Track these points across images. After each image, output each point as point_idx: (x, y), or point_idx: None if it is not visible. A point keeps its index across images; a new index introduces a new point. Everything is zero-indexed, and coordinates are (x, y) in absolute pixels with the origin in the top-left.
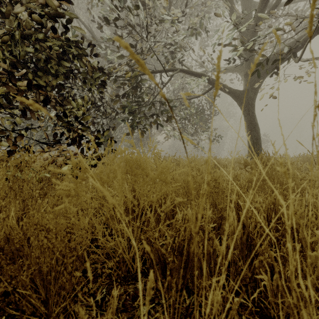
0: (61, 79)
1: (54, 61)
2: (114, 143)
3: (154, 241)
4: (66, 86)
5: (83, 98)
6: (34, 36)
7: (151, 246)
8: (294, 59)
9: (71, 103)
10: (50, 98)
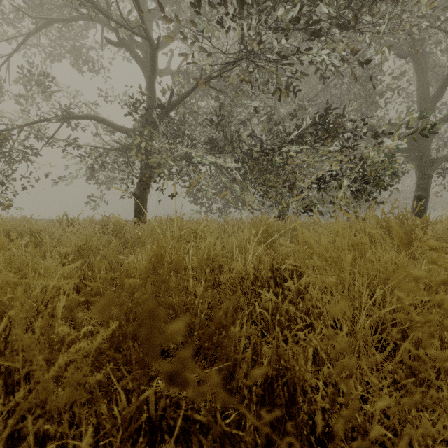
0: None
1: None
2: None
3: None
4: None
5: None
6: None
7: None
8: None
9: None
10: None
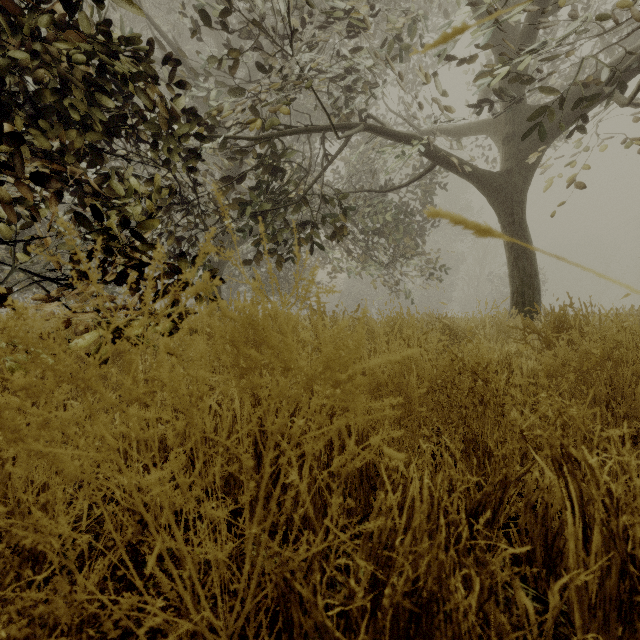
0: (96, 133)
1: (77, 90)
2: (228, 287)
3: (309, 597)
4: (109, 153)
5: (150, 182)
6: (25, 26)
7: (300, 614)
8: (619, 99)
9: (113, 185)
10: (72, 178)
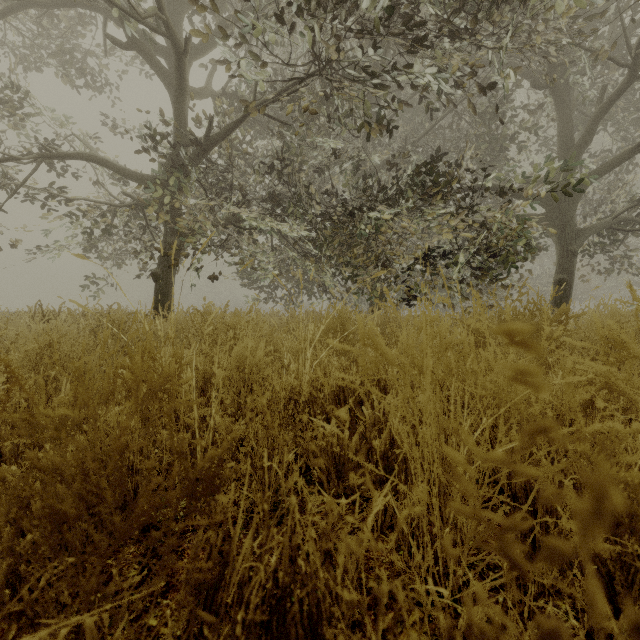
0: None
1: None
2: None
3: None
4: None
5: None
6: None
7: None
8: None
9: None
10: None
